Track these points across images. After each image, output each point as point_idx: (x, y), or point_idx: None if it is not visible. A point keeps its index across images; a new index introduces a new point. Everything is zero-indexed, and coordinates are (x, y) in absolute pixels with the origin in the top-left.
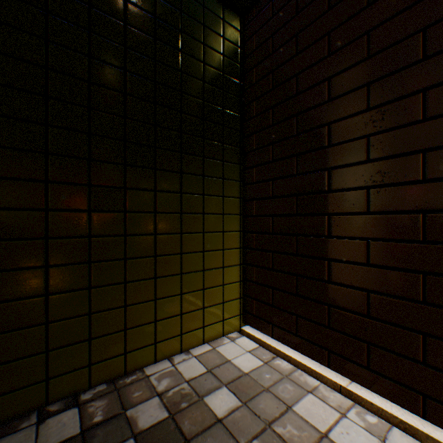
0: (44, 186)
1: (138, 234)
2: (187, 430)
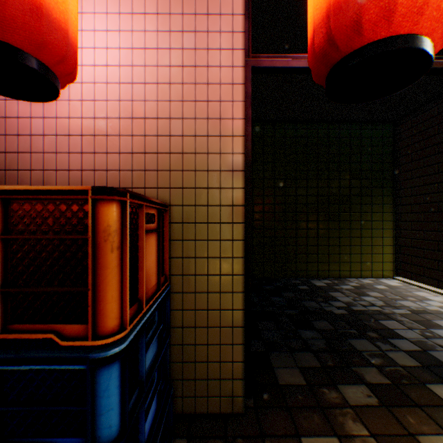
0: (316, 214)
1: (343, 229)
2: (367, 287)
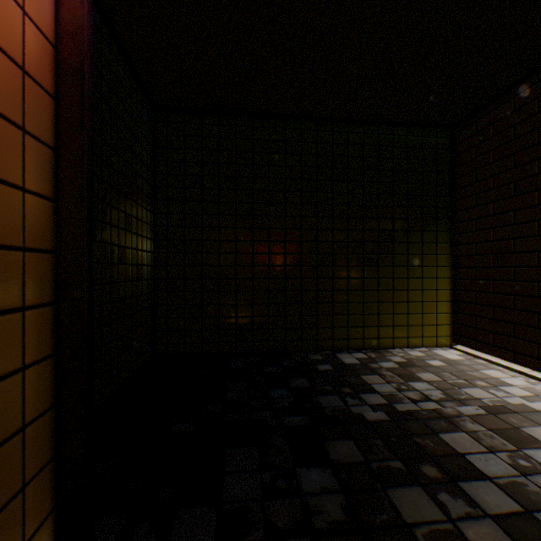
0: (346, 256)
1: (383, 278)
2: (417, 364)
